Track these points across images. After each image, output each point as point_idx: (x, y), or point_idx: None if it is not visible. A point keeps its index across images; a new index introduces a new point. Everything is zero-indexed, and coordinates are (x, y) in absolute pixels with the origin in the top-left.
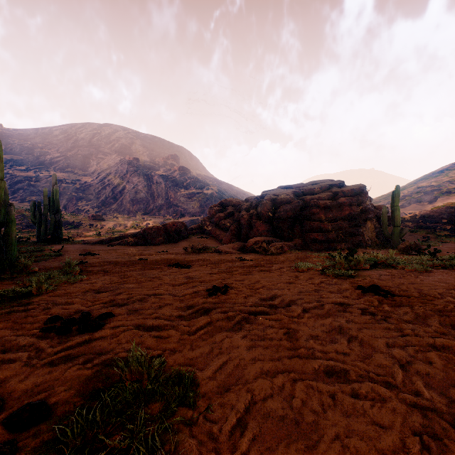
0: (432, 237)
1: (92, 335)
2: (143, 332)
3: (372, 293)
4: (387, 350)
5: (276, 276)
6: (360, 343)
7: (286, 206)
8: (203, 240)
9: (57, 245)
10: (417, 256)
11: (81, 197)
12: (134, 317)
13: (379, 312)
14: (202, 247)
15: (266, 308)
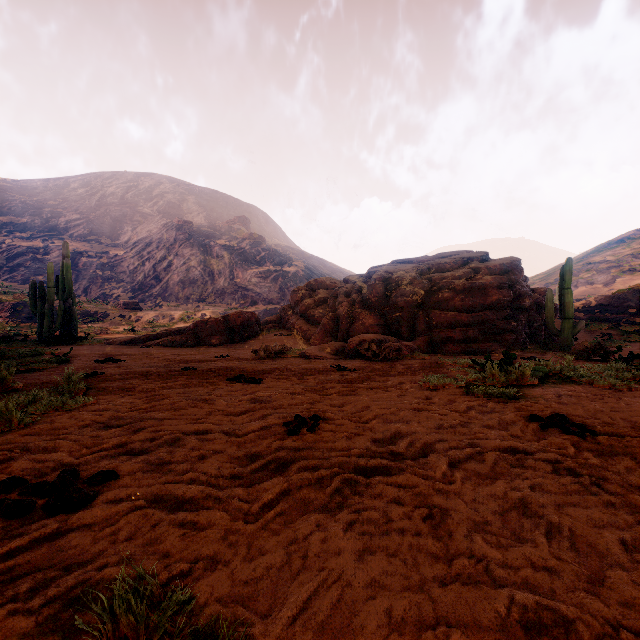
0: (615, 335)
1: (67, 520)
2: (163, 514)
3: (558, 429)
4: (632, 562)
5: (395, 397)
6: (570, 540)
7: (404, 289)
8: (283, 339)
9: (66, 346)
10: (603, 363)
11: (109, 277)
12: (154, 479)
13: (582, 468)
14: (281, 349)
15: (385, 462)
